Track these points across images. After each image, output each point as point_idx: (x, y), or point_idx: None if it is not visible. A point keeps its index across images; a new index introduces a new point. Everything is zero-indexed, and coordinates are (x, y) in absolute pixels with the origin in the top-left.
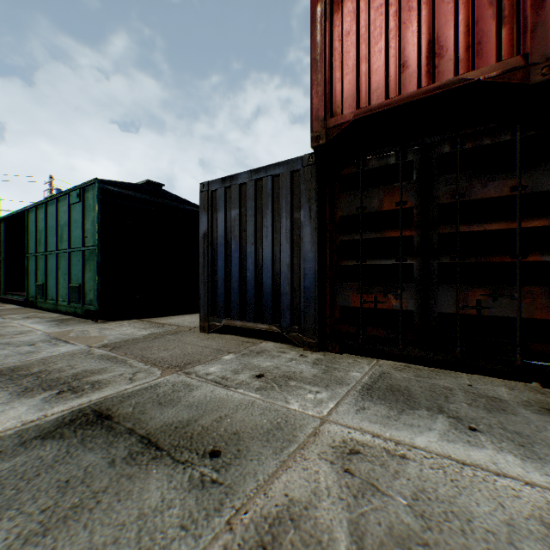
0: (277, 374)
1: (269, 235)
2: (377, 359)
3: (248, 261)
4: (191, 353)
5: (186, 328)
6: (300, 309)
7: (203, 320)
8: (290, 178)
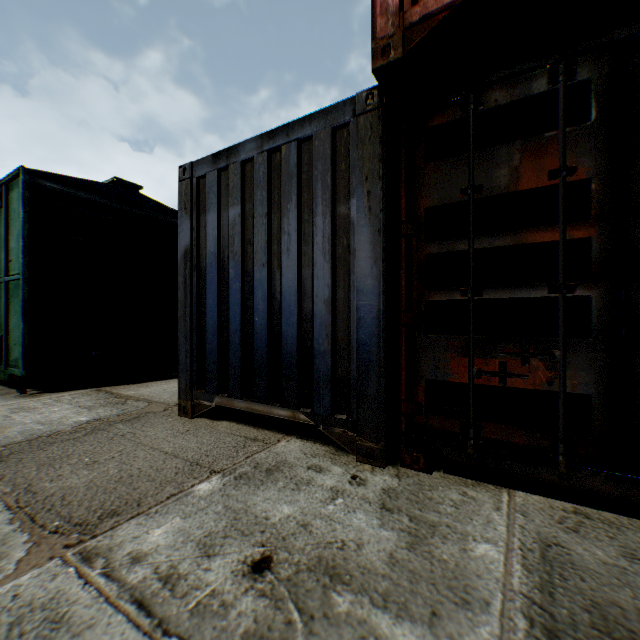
0: (302, 554)
1: (292, 249)
2: (507, 489)
3: (257, 296)
4: (135, 475)
5: (161, 407)
6: (349, 384)
7: (183, 395)
8: (330, 141)
